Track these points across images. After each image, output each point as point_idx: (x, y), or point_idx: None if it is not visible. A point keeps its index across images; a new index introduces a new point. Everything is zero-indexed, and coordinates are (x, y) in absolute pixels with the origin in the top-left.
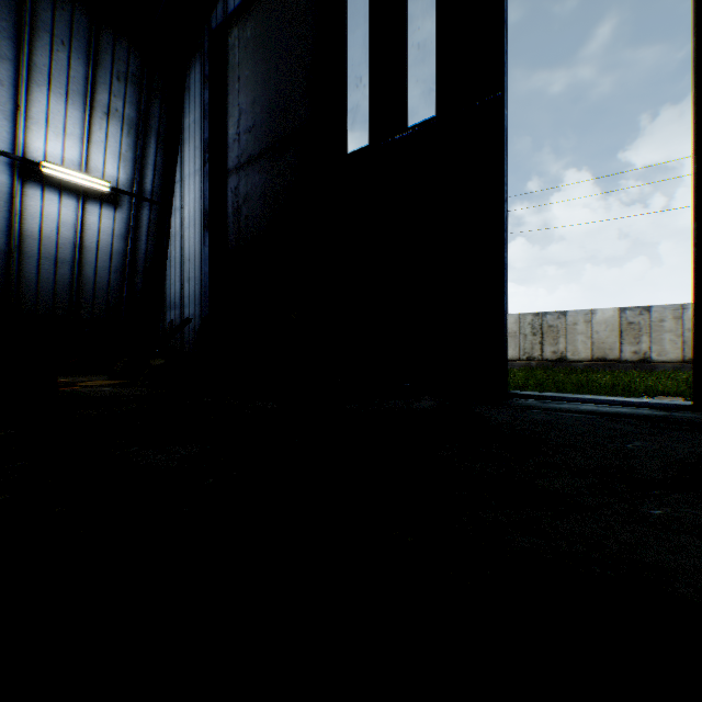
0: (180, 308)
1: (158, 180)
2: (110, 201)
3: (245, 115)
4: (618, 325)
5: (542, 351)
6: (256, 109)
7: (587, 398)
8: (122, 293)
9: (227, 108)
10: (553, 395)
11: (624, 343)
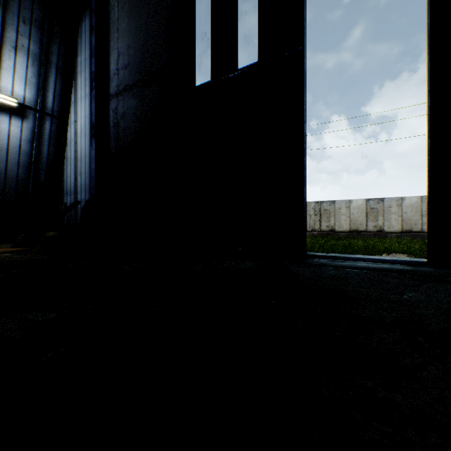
0: (74, 194)
1: (58, 101)
2: (18, 113)
3: (122, 56)
4: (365, 209)
5: (320, 225)
6: (130, 52)
7: (359, 257)
8: (29, 182)
9: (109, 50)
10: (335, 255)
11: (369, 221)
